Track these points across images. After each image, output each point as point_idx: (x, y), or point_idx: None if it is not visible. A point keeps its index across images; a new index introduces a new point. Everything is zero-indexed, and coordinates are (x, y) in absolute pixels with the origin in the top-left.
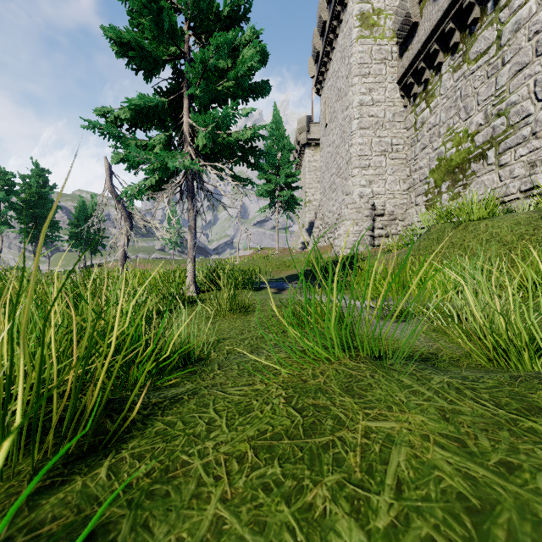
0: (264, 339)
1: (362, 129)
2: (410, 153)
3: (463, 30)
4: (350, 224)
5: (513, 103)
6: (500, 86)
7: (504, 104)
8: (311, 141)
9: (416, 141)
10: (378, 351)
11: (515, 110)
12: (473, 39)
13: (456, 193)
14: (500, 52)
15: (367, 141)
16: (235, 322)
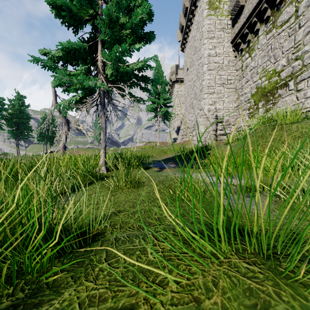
0: (150, 212)
1: (210, 70)
2: (238, 85)
3: (273, 8)
4: (202, 127)
5: (306, 51)
6: (297, 41)
7: (300, 52)
8: (178, 79)
9: (242, 77)
10: (265, 246)
11: (307, 55)
12: (279, 13)
13: (268, 108)
14: (298, 20)
15: (213, 78)
16: (130, 195)
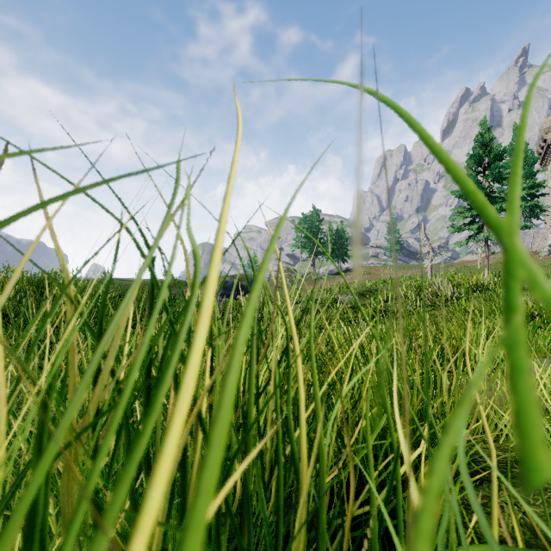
0: None
1: None
2: None
3: None
4: None
5: None
6: None
7: None
8: None
9: None
10: None
11: None
12: None
13: None
14: None
15: None
16: None
